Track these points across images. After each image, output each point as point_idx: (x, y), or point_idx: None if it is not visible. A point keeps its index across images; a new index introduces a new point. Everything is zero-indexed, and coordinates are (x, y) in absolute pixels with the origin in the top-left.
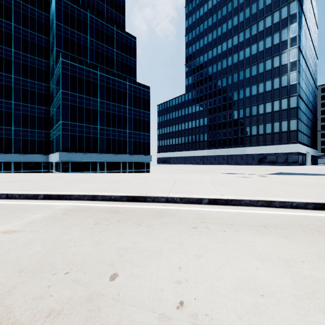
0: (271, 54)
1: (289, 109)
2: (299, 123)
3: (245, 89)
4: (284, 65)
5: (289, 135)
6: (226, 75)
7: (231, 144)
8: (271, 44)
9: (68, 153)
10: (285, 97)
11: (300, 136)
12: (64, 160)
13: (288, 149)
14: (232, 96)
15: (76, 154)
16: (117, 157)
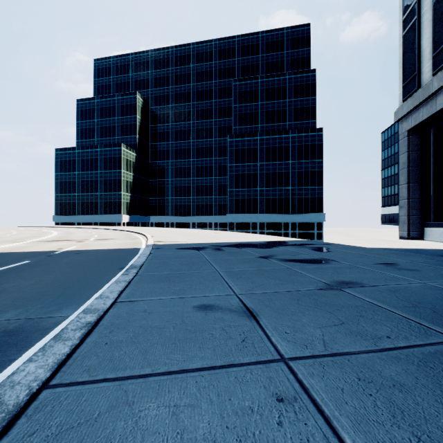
0: None
1: None
2: None
3: None
4: None
5: None
6: None
7: None
8: None
9: (233, 214)
10: None
11: None
12: (230, 221)
13: None
14: None
15: (239, 215)
16: (277, 216)
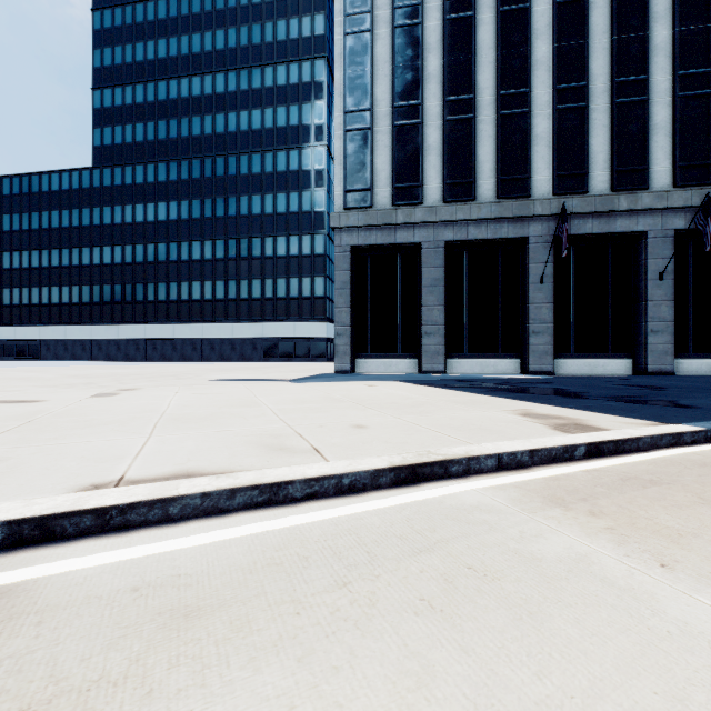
0: (287, 142)
1: (314, 257)
2: (328, 285)
3: (240, 197)
4: (307, 172)
5: (313, 304)
6: (200, 154)
7: (212, 314)
8: (287, 123)
9: None
10: (307, 233)
11: (332, 308)
12: None
13: (312, 330)
14: (214, 207)
15: None
16: None
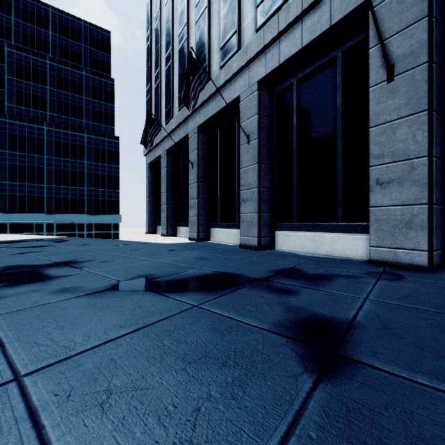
0: None
1: None
2: None
3: None
4: None
5: None
6: None
7: None
8: None
9: (6, 213)
10: None
11: None
12: (0, 221)
13: None
14: None
15: (16, 214)
16: (70, 217)
